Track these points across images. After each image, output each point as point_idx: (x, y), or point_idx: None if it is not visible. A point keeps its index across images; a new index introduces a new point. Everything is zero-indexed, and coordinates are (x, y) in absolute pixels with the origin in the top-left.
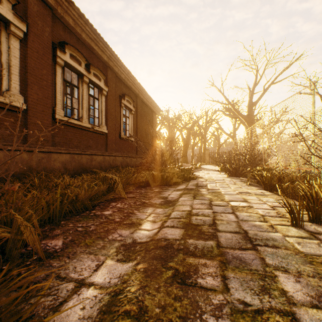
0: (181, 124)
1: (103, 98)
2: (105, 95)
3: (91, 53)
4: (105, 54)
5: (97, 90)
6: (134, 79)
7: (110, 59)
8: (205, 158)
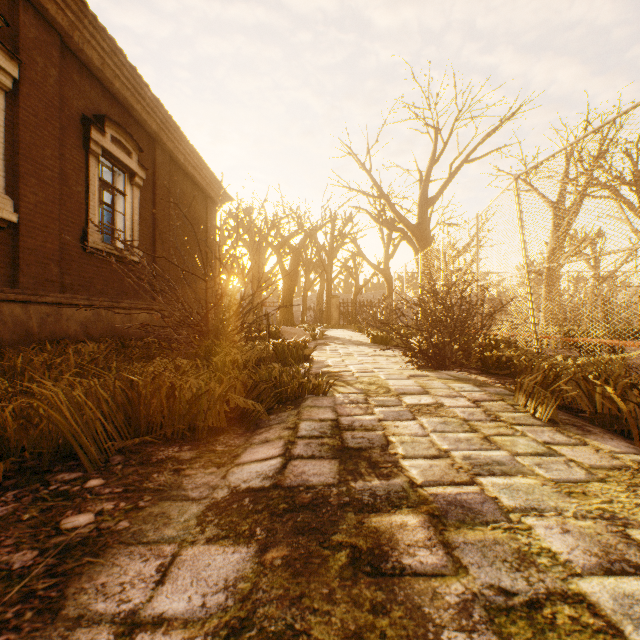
0: (280, 236)
1: None
2: (8, 90)
3: None
4: None
5: None
6: (139, 82)
7: None
8: (331, 314)
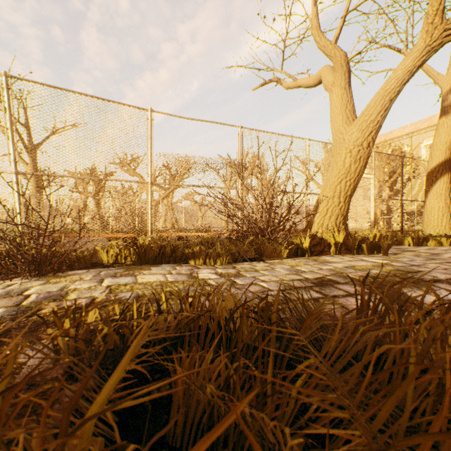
0: None
1: None
2: None
3: None
4: None
5: None
6: None
7: None
8: None
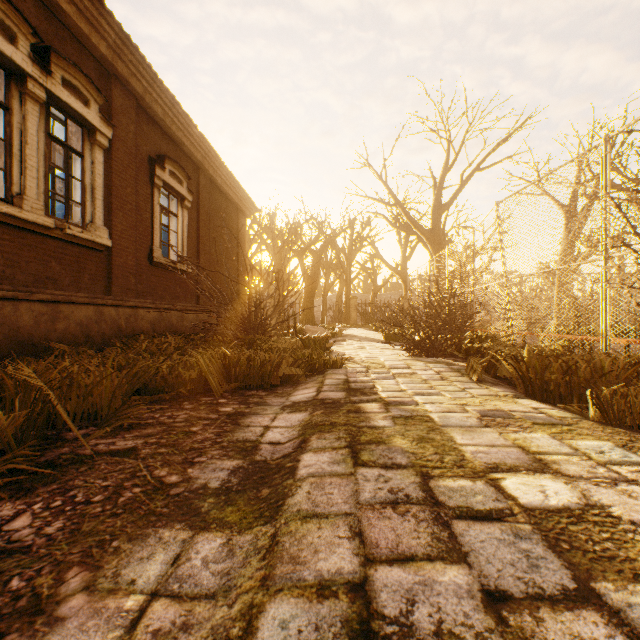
0: (302, 242)
1: (99, 155)
2: (106, 148)
3: (58, 22)
4: (103, 35)
5: (79, 130)
6: (190, 124)
7: (118, 55)
8: (350, 314)
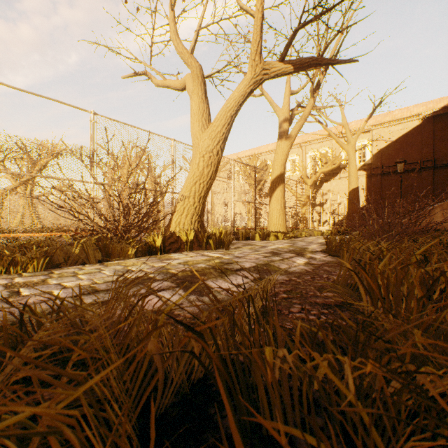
0: None
1: None
2: None
3: None
4: None
5: None
6: None
7: None
8: None
